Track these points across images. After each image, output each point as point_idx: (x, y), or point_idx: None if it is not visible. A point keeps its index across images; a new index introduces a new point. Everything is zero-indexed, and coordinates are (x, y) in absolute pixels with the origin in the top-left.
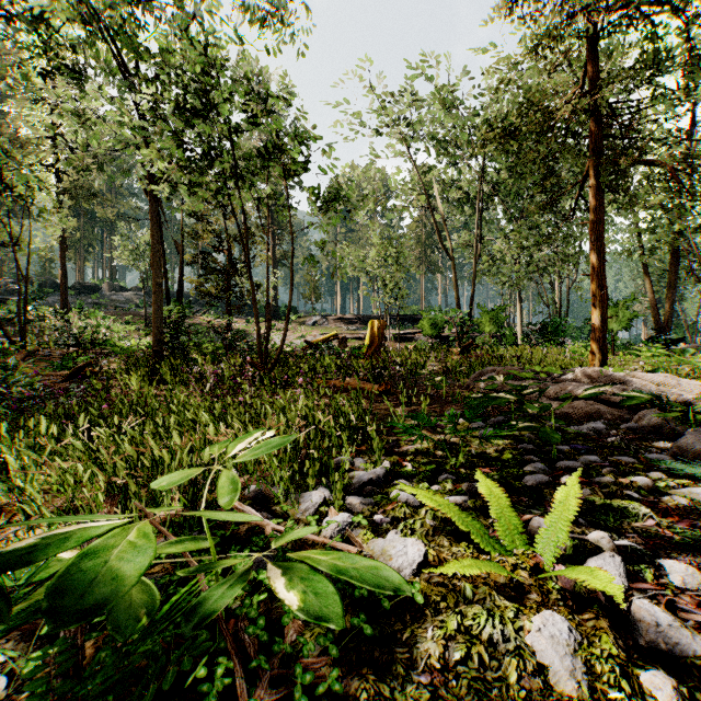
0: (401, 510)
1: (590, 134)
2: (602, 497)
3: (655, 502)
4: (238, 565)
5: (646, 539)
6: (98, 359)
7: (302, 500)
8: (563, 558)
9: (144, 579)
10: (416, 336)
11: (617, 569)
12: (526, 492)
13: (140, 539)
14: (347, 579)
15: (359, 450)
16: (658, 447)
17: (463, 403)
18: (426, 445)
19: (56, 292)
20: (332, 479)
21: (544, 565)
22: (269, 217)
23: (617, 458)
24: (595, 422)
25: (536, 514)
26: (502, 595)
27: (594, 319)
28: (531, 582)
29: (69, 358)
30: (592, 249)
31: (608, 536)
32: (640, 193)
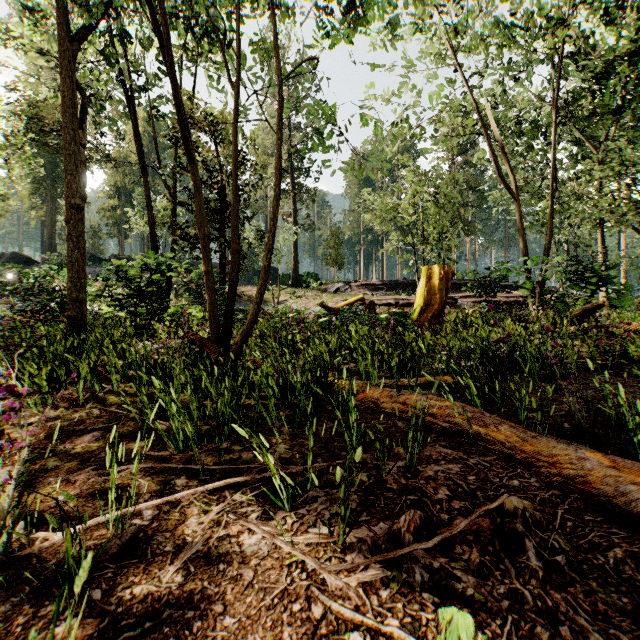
0: None
1: None
2: None
3: None
4: None
5: None
6: None
7: None
8: None
9: None
10: (459, 302)
11: None
12: None
13: None
14: None
15: None
16: None
17: None
18: None
19: (94, 265)
20: None
21: None
22: (291, 182)
23: None
24: None
25: None
26: None
27: None
28: None
29: None
30: None
31: None
32: None
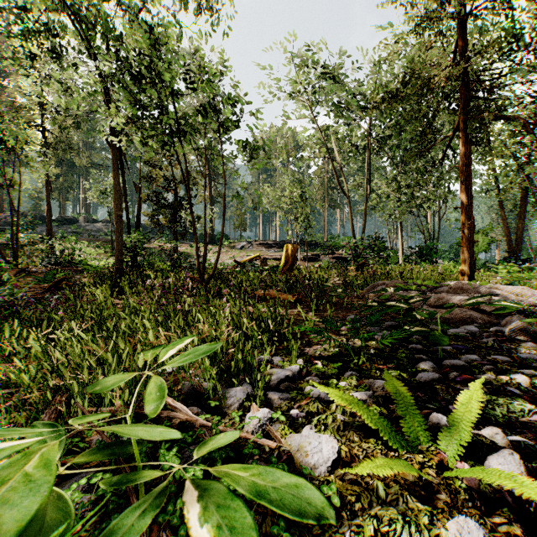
0: (314, 405)
1: (460, 96)
2: (488, 393)
3: (534, 397)
4: (165, 465)
5: (535, 434)
6: (72, 275)
7: (228, 395)
8: (463, 453)
9: (61, 494)
10: (321, 257)
11: (517, 467)
12: (420, 388)
13: (36, 470)
14: (267, 503)
15: (277, 349)
16: (525, 347)
17: (361, 310)
18: (332, 345)
19: (44, 224)
20: (254, 376)
21: (448, 462)
22: (207, 165)
23: (494, 357)
24: (469, 325)
25: (432, 409)
26: (412, 494)
27: (463, 243)
28: (439, 480)
29: (50, 274)
30: (461, 187)
31: (501, 431)
32: (496, 145)
